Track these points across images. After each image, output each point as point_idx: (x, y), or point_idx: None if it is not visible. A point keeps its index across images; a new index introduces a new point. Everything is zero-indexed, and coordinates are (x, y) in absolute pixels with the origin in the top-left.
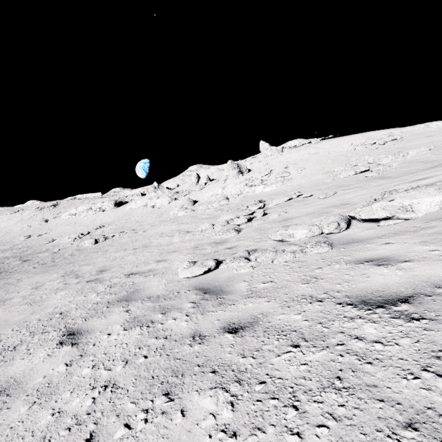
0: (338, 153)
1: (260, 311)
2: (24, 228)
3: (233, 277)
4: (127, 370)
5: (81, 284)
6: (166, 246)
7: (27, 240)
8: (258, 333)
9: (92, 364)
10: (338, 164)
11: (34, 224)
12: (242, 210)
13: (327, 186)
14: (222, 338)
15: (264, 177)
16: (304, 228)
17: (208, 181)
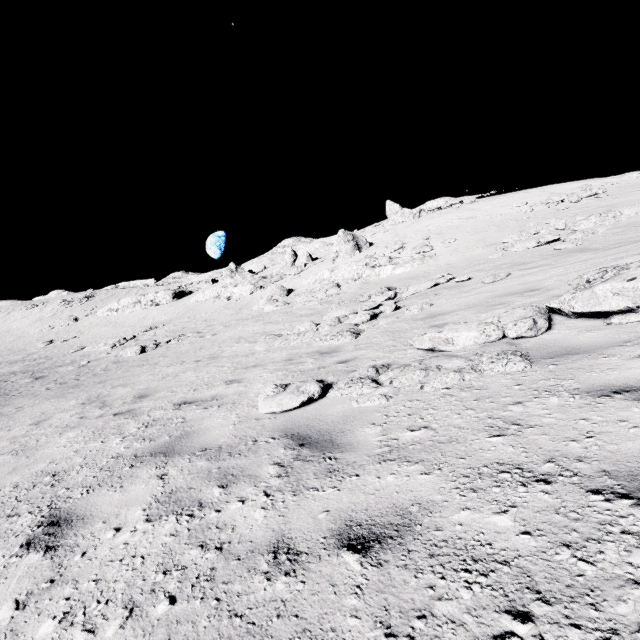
0: (505, 217)
1: (412, 497)
2: (44, 331)
3: (353, 416)
4: (126, 637)
5: (105, 418)
6: (243, 358)
7: (47, 348)
8: (417, 560)
9: (64, 608)
10: (508, 232)
11: (58, 325)
12: (361, 302)
13: (493, 264)
14: (335, 563)
15: (393, 253)
16: (471, 328)
17: (309, 260)
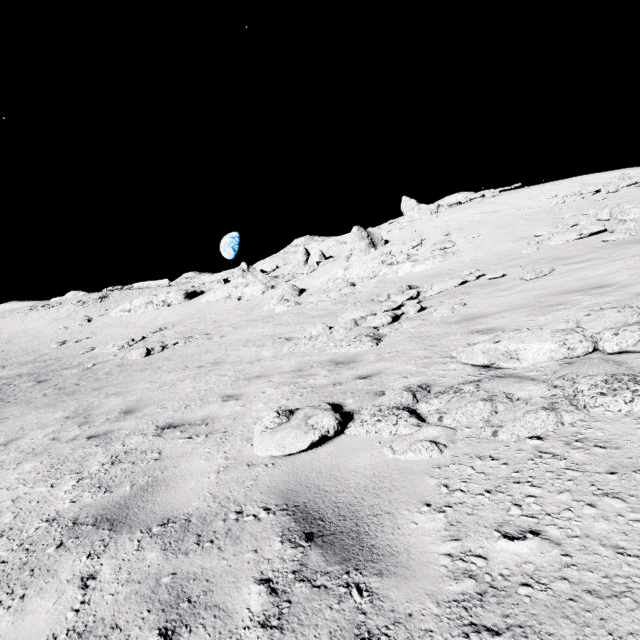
0: (534, 209)
1: None
2: (59, 331)
3: (389, 479)
4: None
5: (75, 443)
6: (247, 365)
7: (59, 348)
8: None
9: None
10: (540, 225)
11: (72, 325)
12: (379, 302)
13: (528, 259)
14: None
15: (410, 250)
16: (543, 338)
17: (322, 259)
